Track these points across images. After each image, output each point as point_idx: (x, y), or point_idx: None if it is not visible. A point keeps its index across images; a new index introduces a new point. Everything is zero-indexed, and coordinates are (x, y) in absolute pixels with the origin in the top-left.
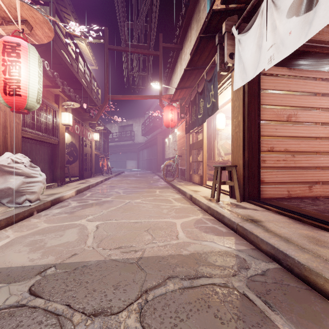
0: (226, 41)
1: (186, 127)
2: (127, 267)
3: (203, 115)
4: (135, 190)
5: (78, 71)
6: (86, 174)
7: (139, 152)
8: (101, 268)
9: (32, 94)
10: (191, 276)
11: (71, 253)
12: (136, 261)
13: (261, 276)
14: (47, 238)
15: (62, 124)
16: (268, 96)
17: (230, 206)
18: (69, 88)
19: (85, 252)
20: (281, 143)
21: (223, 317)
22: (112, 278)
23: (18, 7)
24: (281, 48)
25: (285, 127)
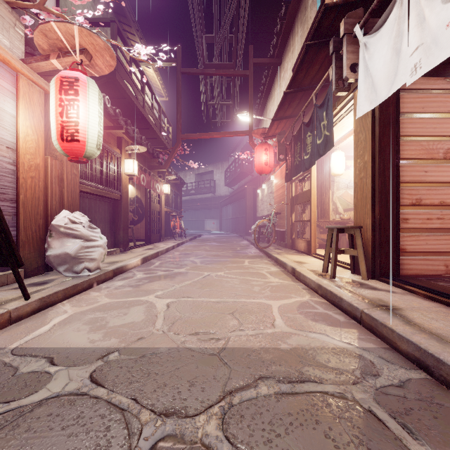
0: (345, 47)
1: (287, 172)
2: (205, 359)
3: (311, 155)
4: (217, 259)
5: (144, 106)
6: (153, 237)
7: (221, 208)
8: (173, 358)
9: (92, 139)
10: (292, 379)
11: (137, 336)
12: (217, 353)
13: (397, 389)
14: (108, 316)
15: (126, 173)
16: (412, 122)
17: (351, 286)
18: (134, 128)
19: (153, 336)
20: (434, 192)
21: (338, 439)
22: (187, 371)
23: (76, 35)
24: (432, 50)
25: (440, 168)
